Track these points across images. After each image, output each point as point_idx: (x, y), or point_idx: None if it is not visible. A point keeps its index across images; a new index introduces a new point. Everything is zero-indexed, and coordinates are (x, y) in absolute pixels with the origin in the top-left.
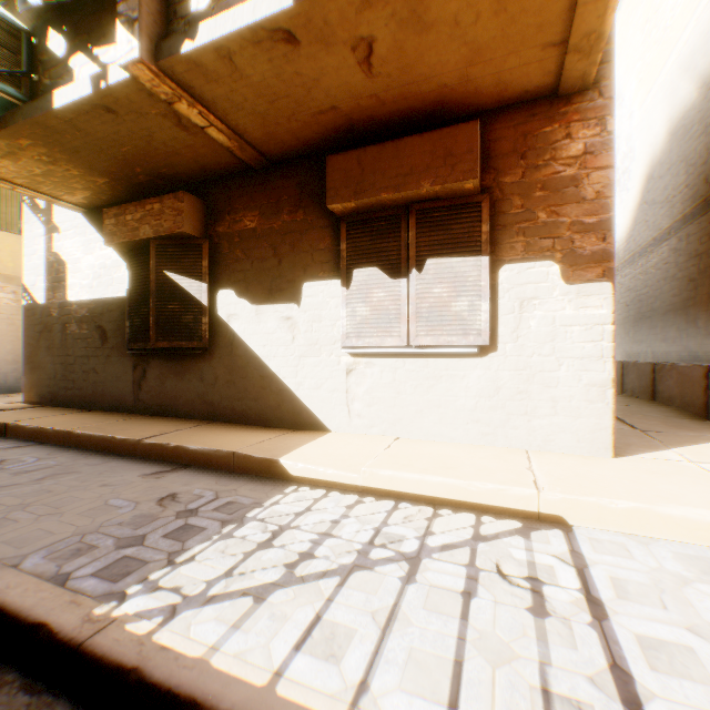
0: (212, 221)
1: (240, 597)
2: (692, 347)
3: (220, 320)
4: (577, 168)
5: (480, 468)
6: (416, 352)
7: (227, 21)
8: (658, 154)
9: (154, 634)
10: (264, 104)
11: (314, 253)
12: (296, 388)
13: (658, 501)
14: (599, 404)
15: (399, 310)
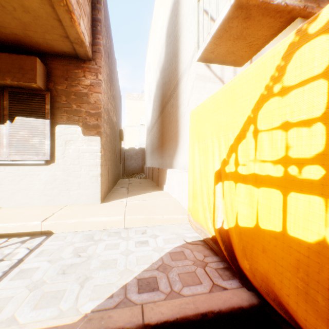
0: None
1: None
2: (159, 162)
3: None
4: (88, 90)
5: (27, 216)
6: (13, 163)
7: None
8: (155, 93)
9: None
10: None
11: None
12: None
13: (88, 217)
14: (96, 183)
15: (1, 141)
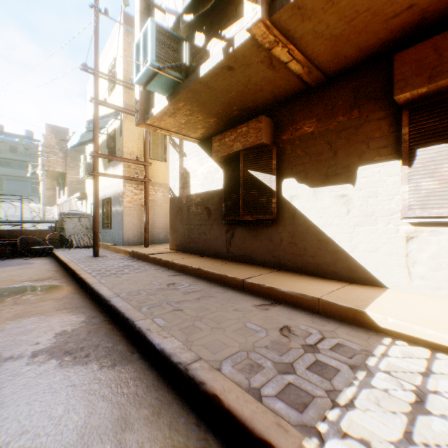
0: (278, 133)
1: None
2: None
3: (284, 200)
4: None
5: None
6: None
7: None
8: None
9: None
10: (342, 26)
11: (369, 142)
12: (351, 250)
13: None
14: None
15: None
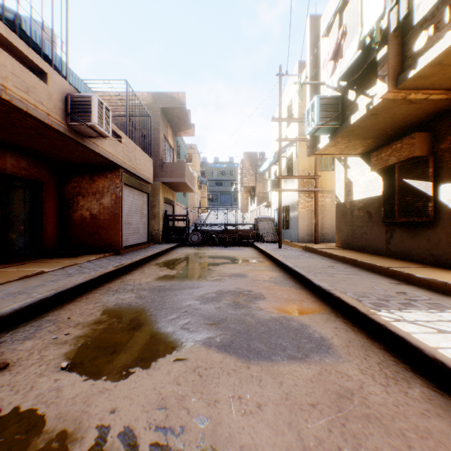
0: (434, 142)
1: (429, 328)
2: None
3: (440, 203)
4: None
5: None
6: None
7: (434, 50)
8: None
9: (390, 321)
10: None
11: None
12: None
13: None
14: None
15: None
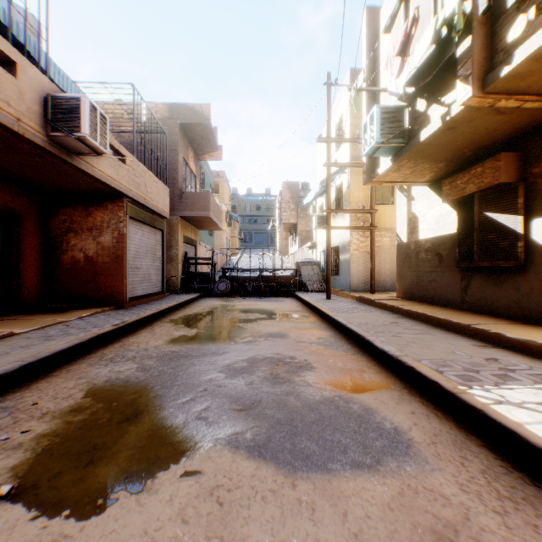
0: (525, 166)
1: None
2: None
3: (533, 243)
4: None
5: None
6: None
7: (538, 38)
8: None
9: (489, 405)
10: None
11: None
12: None
13: None
14: None
15: None
